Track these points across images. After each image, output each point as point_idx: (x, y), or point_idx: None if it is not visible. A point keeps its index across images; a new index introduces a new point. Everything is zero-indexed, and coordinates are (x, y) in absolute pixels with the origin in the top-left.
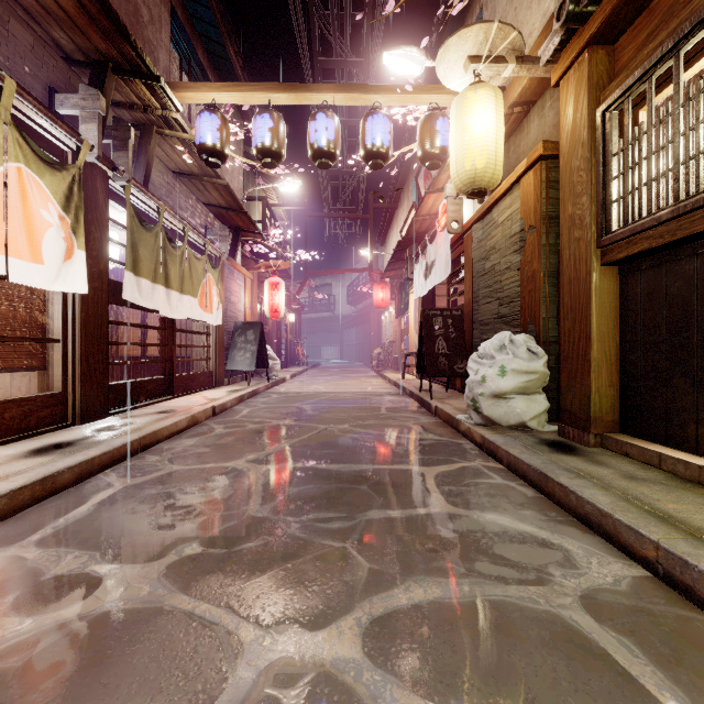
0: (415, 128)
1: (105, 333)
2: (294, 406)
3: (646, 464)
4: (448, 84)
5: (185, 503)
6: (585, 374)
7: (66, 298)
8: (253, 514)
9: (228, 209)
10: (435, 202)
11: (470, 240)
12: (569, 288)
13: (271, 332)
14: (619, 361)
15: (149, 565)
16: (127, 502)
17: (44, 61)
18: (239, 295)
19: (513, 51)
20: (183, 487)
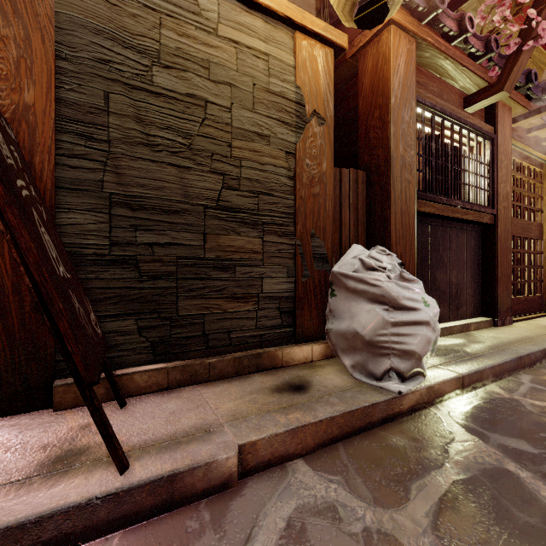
0: None
1: None
2: None
3: None
4: None
5: None
6: None
7: None
8: None
9: None
10: None
11: None
12: (401, 218)
13: None
14: None
15: None
16: None
17: None
18: None
19: None
20: None
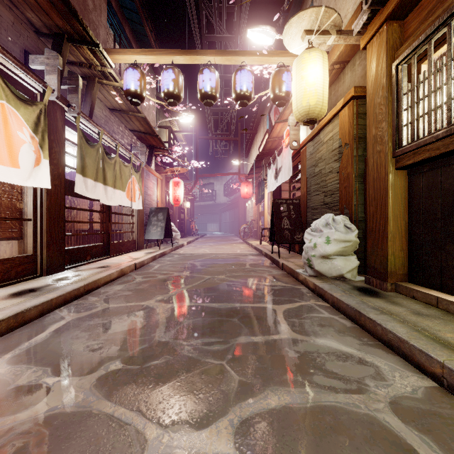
0: (268, 81)
1: (62, 215)
2: (189, 263)
3: (427, 304)
4: (290, 49)
5: (112, 331)
6: (384, 242)
7: (36, 191)
8: (159, 339)
9: (145, 133)
10: (281, 129)
11: (304, 153)
12: (373, 185)
13: (174, 214)
14: (407, 233)
15: (84, 378)
16: (73, 330)
17: (21, 32)
18: (153, 190)
19: (334, 26)
20: (112, 320)
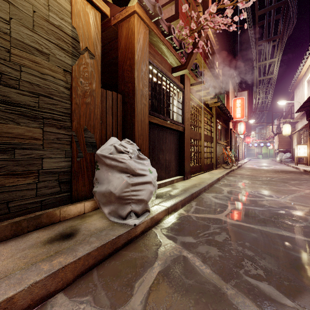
0: None
1: None
2: None
3: (158, 189)
4: None
5: None
6: None
7: None
8: None
9: None
10: None
11: None
12: (141, 124)
13: None
14: None
15: None
16: None
17: None
18: None
19: None
20: None
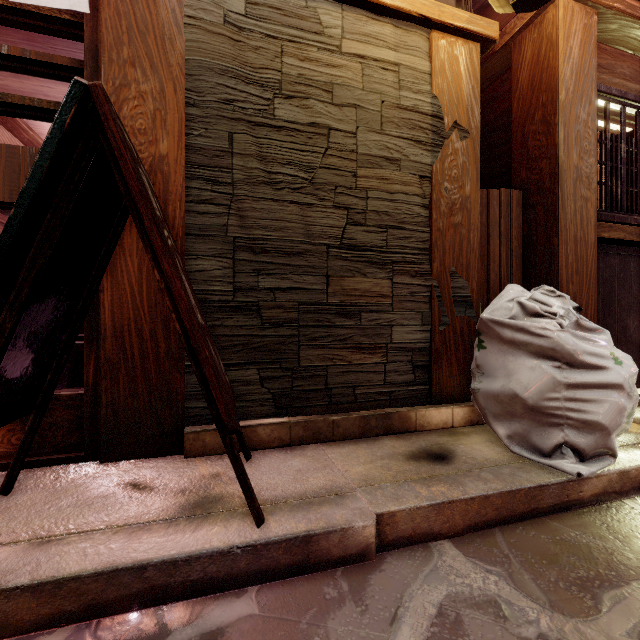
0: None
1: None
2: None
3: None
4: None
5: None
6: None
7: None
8: None
9: None
10: None
11: None
12: (575, 248)
13: None
14: None
15: None
16: None
17: None
18: None
19: None
20: None
